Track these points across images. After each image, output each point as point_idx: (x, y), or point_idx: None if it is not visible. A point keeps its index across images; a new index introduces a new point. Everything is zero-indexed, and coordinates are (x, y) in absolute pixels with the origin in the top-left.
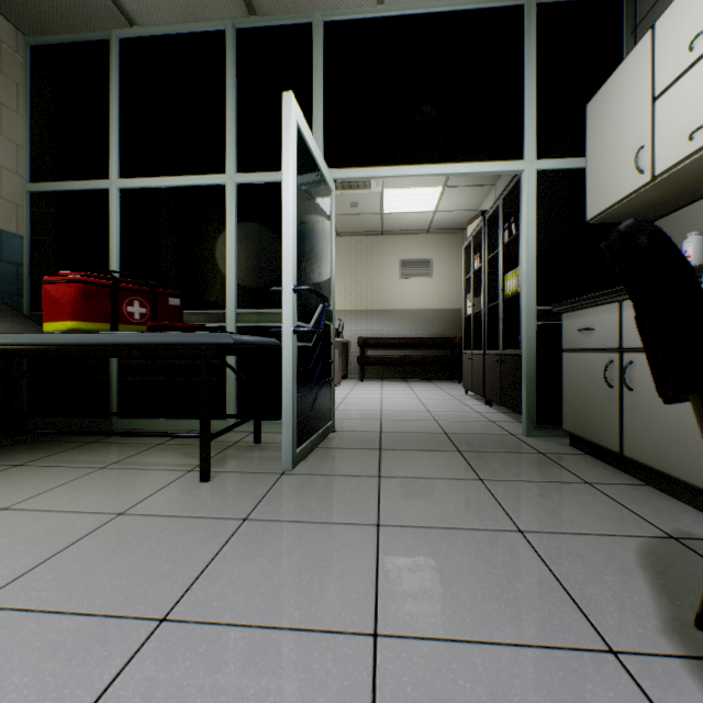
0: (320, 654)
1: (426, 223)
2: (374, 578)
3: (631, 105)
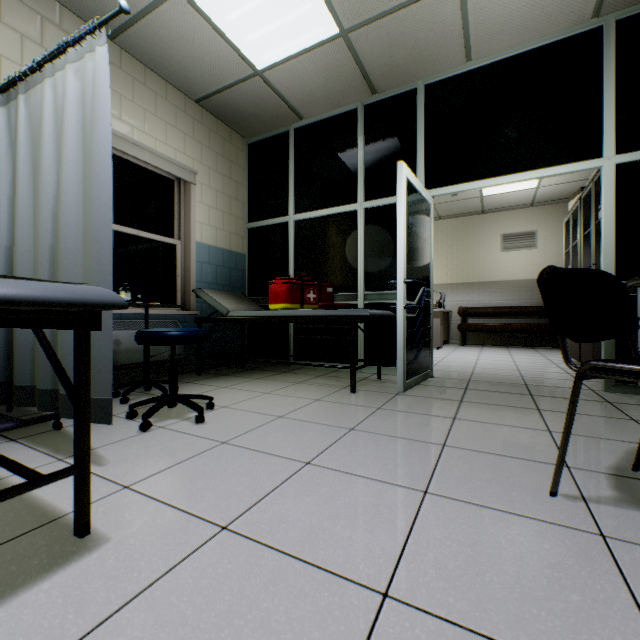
0: (418, 445)
1: (529, 198)
2: (447, 433)
3: None
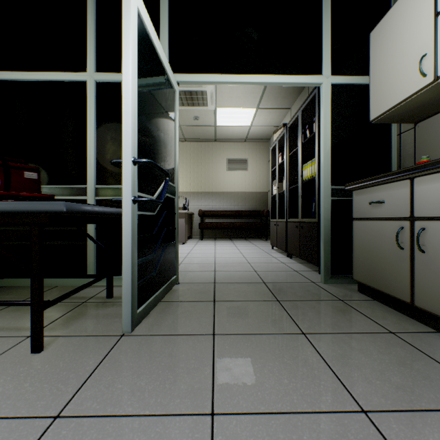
0: None
1: (245, 134)
2: None
3: (413, 24)
